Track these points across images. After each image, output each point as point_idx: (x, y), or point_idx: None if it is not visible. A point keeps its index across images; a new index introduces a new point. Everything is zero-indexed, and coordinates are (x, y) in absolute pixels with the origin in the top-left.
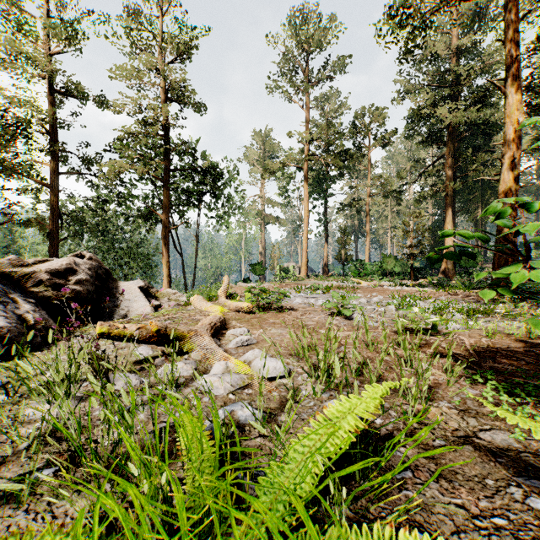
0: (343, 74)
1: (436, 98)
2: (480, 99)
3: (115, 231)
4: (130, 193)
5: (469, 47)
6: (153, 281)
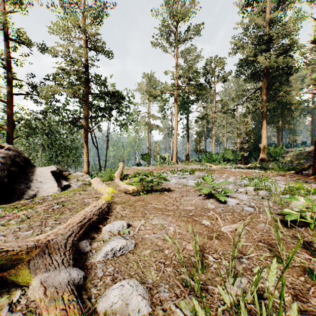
0: (199, 36)
1: (256, 51)
2: (284, 51)
3: (55, 133)
4: (62, 108)
5: (277, 19)
6: (78, 165)
